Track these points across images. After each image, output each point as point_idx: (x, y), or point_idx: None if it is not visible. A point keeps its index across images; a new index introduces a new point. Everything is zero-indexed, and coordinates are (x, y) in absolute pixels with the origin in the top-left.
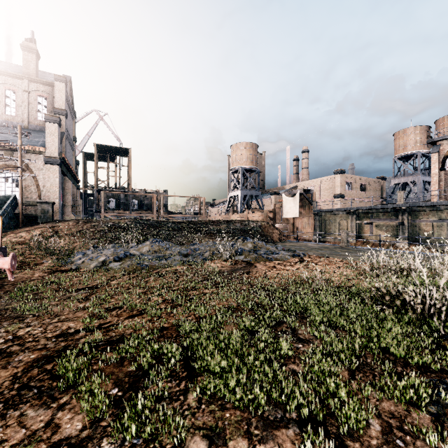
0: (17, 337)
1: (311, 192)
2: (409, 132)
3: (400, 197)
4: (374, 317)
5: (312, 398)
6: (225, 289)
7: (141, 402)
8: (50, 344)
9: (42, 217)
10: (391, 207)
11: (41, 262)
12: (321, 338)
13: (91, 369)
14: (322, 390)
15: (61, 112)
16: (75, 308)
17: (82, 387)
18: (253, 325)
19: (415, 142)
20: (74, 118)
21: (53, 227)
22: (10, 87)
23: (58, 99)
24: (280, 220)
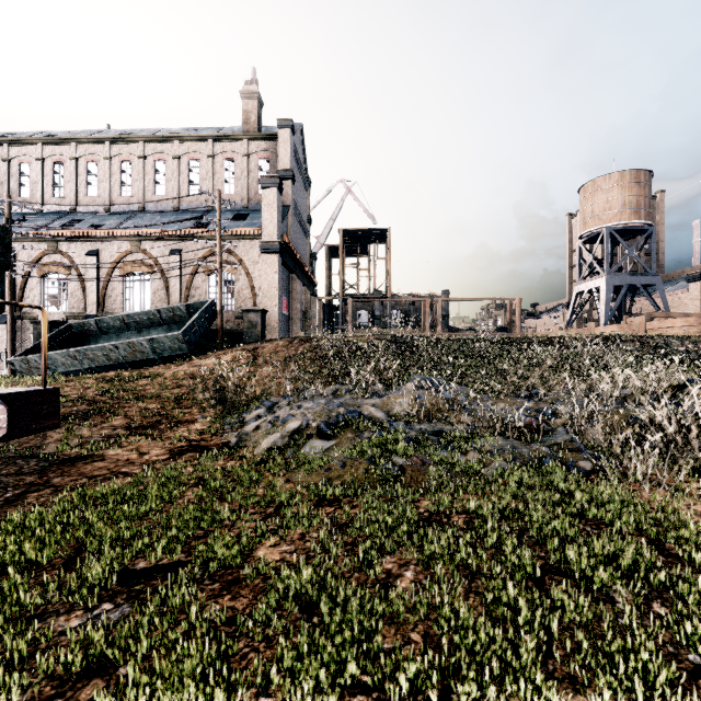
0: None
1: None
2: None
3: None
4: None
5: None
6: None
7: None
8: None
9: (249, 334)
10: None
11: (194, 417)
12: None
13: None
14: None
15: (285, 175)
16: None
17: None
18: None
19: None
20: (308, 189)
21: (254, 350)
22: (228, 155)
23: (282, 156)
24: None
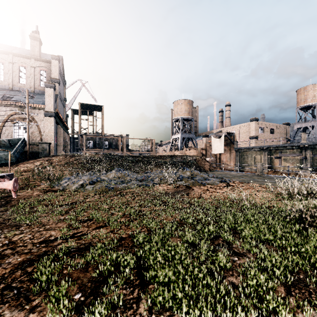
0: (12, 242)
1: (233, 135)
2: (309, 89)
3: (303, 137)
4: (297, 234)
5: (254, 315)
6: (171, 207)
7: (99, 311)
8: (34, 249)
9: (42, 153)
10: (296, 145)
11: (39, 184)
12: (254, 252)
13: (62, 273)
14: (262, 305)
15: (55, 80)
16: (57, 219)
17: (51, 291)
18: (194, 238)
19: (313, 96)
20: (65, 85)
21: (49, 160)
22: (22, 64)
23: (54, 72)
24: (209, 155)
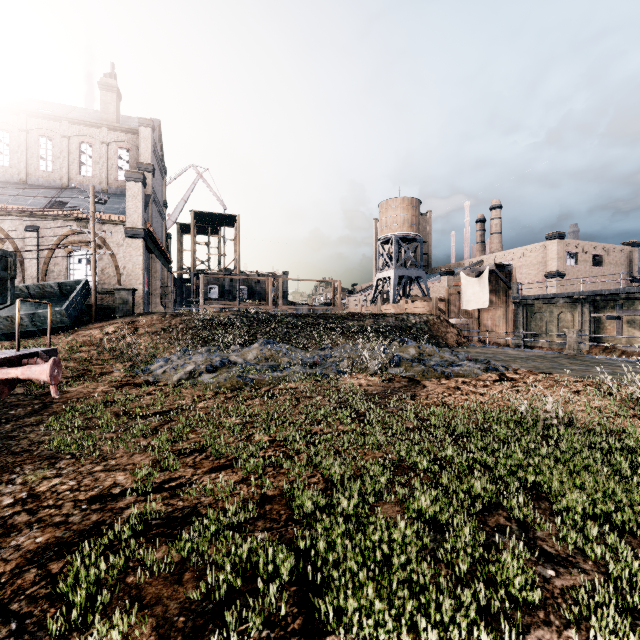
0: (34, 496)
1: (508, 269)
2: None
3: None
4: None
5: None
6: (377, 427)
7: None
8: (75, 516)
9: (120, 309)
10: None
11: (110, 370)
12: (596, 556)
13: (123, 584)
14: None
15: (146, 167)
16: (134, 447)
17: (89, 636)
18: (435, 508)
19: None
20: (164, 176)
21: (132, 323)
22: (85, 139)
23: (143, 151)
24: (456, 314)
